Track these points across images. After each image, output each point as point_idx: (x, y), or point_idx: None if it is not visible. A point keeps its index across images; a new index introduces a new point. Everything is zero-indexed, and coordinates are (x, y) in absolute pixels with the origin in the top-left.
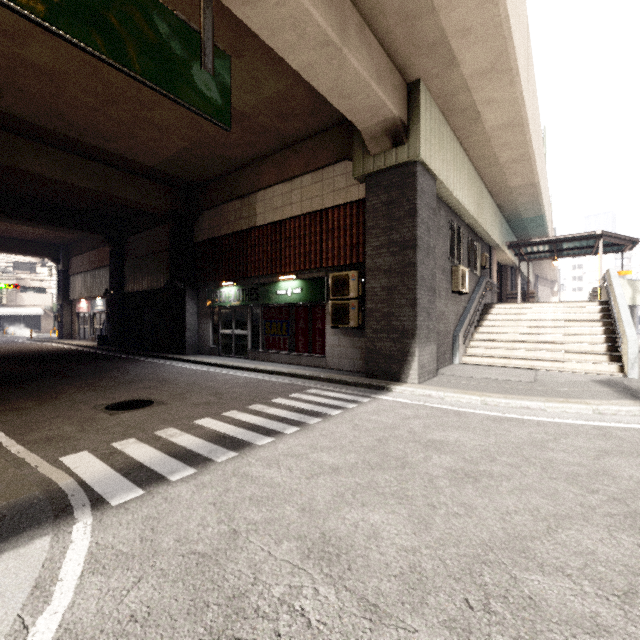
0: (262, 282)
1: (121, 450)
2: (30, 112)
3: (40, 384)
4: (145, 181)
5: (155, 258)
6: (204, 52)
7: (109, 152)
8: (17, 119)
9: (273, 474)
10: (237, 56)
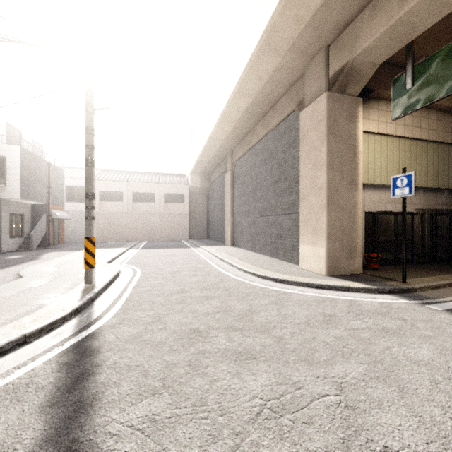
0: None
1: None
2: None
3: None
4: None
5: None
6: None
7: None
8: None
9: None
10: None
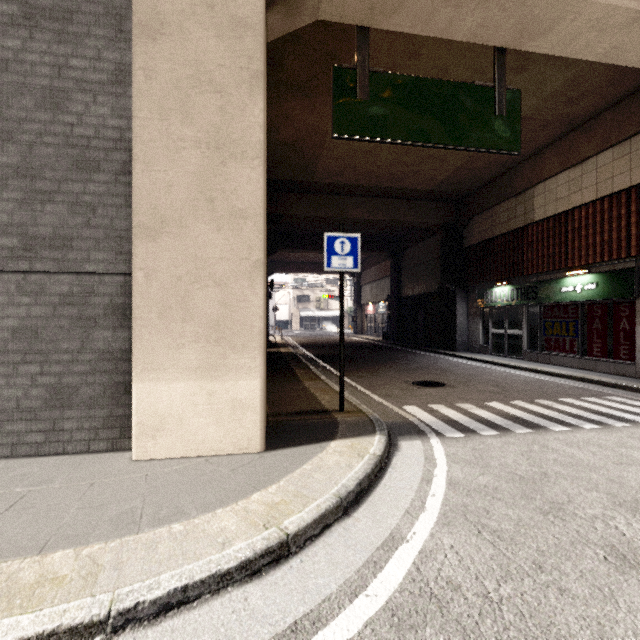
0: (541, 279)
1: (436, 410)
2: (355, 179)
3: (362, 363)
4: (422, 203)
5: (427, 266)
6: (497, 100)
7: (398, 189)
8: (347, 186)
9: (574, 452)
10: (519, 72)
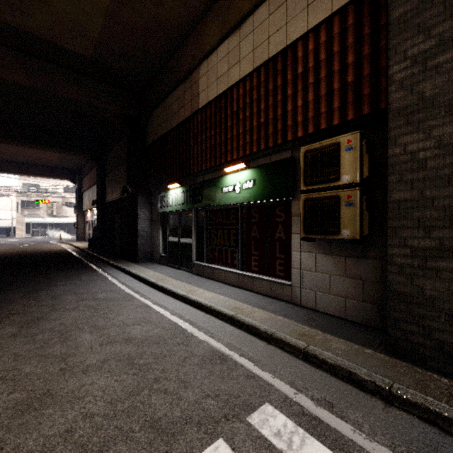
0: (206, 179)
1: None
2: None
3: None
4: (93, 82)
5: (121, 168)
6: None
7: (38, 38)
8: None
9: None
10: None
